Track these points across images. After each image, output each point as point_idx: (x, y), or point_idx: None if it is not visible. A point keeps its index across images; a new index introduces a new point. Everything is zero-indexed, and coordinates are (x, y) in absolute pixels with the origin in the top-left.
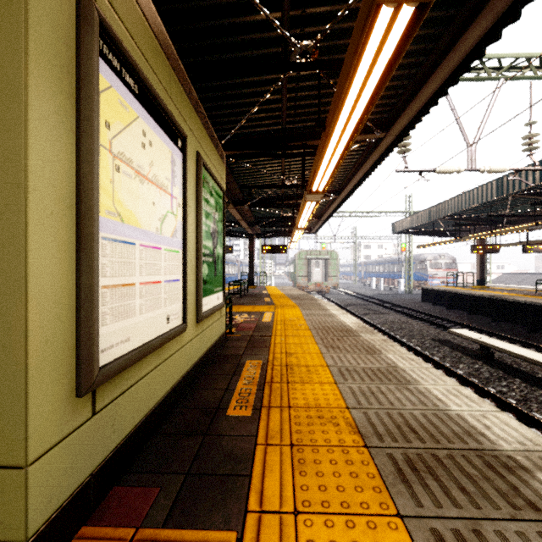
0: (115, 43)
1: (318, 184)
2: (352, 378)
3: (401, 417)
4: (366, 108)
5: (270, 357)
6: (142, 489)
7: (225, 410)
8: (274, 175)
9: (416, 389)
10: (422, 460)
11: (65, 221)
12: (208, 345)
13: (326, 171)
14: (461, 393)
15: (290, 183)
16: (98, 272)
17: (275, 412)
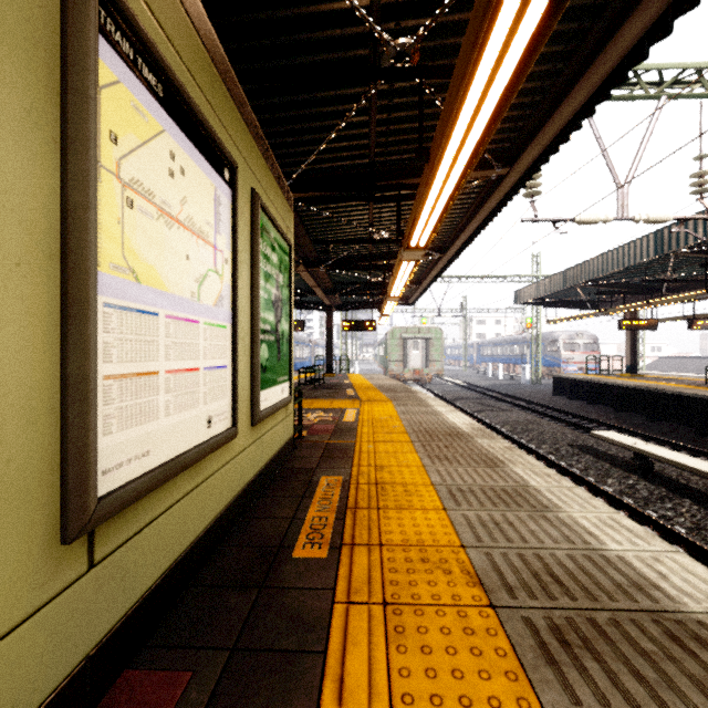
0: (125, 17)
1: (419, 237)
2: (467, 501)
3: (539, 560)
4: (486, 129)
5: (354, 472)
6: (166, 675)
7: (291, 549)
8: (359, 226)
9: (557, 518)
10: (574, 627)
11: (42, 277)
12: (269, 455)
13: (429, 219)
14: (620, 524)
15: (381, 237)
16: (97, 355)
17: (361, 552)
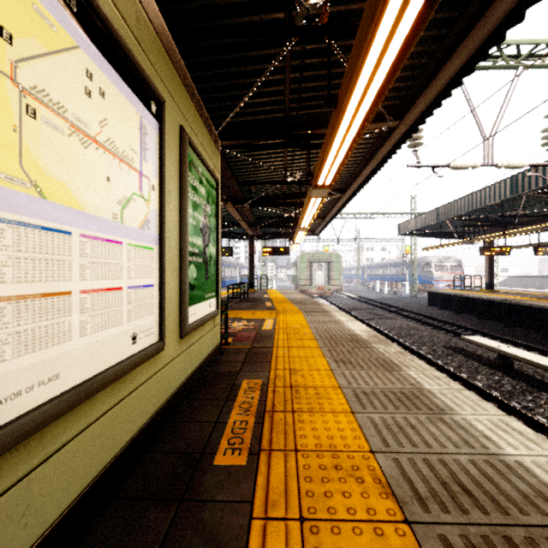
0: None
1: (325, 177)
2: (372, 404)
3: (445, 466)
4: (388, 75)
5: (271, 375)
6: None
7: (212, 455)
8: (276, 170)
9: (453, 420)
10: None
11: None
12: (197, 362)
13: (334, 161)
14: (511, 427)
15: (293, 179)
16: None
17: (278, 458)
